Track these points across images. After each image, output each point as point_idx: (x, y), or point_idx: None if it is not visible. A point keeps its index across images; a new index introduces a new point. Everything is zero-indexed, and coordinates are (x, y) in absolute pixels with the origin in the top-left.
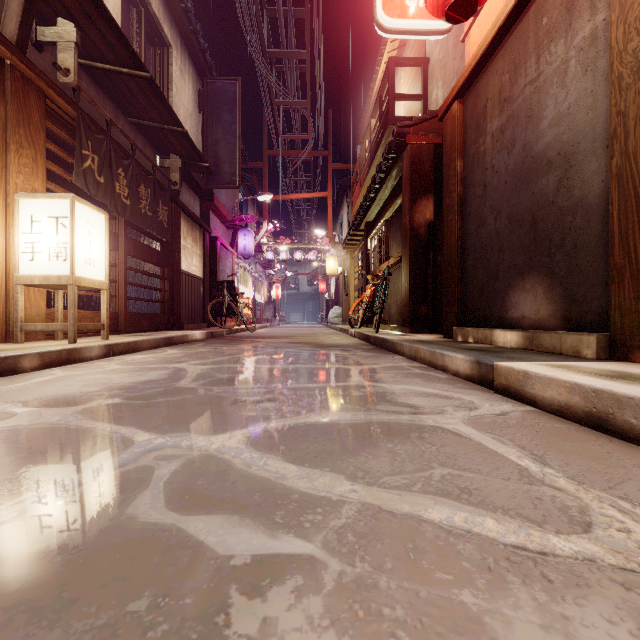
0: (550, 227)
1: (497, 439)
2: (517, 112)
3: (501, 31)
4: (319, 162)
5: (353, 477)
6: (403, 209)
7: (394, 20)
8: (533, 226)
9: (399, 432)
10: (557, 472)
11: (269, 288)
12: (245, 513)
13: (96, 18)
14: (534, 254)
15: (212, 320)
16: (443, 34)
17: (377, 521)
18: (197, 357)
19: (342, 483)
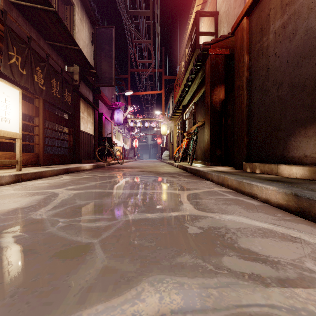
0: None
1: None
2: (299, 9)
3: None
4: (157, 75)
5: None
6: (206, 93)
7: None
8: (315, 88)
9: None
10: None
11: (132, 141)
12: None
13: None
14: None
15: (98, 158)
16: None
17: None
18: (76, 182)
19: None
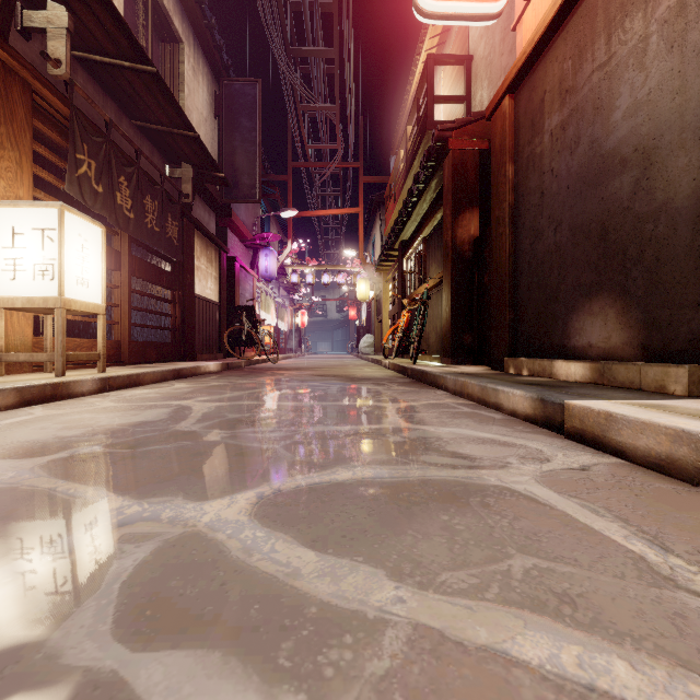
0: (624, 238)
1: (587, 507)
2: (582, 104)
3: (563, 9)
4: (349, 175)
5: (397, 573)
6: (444, 224)
7: (436, 2)
8: (602, 238)
9: (454, 496)
10: (689, 564)
11: (294, 315)
12: (232, 646)
13: (91, 1)
14: (604, 271)
15: (229, 350)
16: (492, 19)
17: (440, 664)
18: (207, 392)
19: (382, 585)
